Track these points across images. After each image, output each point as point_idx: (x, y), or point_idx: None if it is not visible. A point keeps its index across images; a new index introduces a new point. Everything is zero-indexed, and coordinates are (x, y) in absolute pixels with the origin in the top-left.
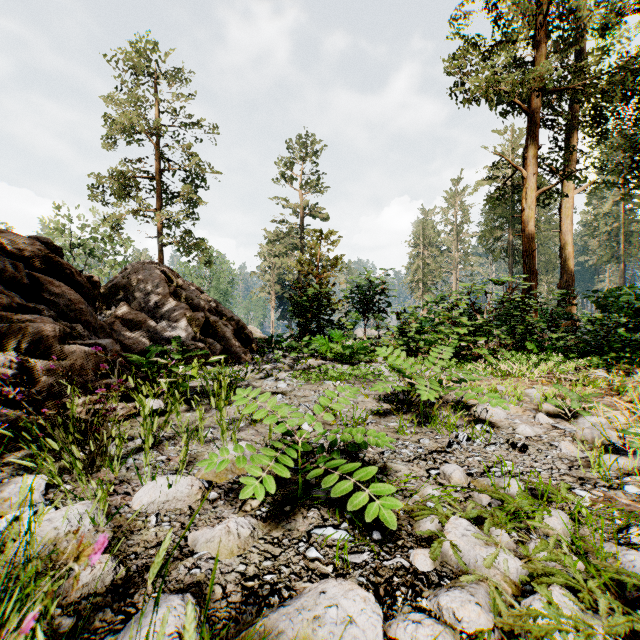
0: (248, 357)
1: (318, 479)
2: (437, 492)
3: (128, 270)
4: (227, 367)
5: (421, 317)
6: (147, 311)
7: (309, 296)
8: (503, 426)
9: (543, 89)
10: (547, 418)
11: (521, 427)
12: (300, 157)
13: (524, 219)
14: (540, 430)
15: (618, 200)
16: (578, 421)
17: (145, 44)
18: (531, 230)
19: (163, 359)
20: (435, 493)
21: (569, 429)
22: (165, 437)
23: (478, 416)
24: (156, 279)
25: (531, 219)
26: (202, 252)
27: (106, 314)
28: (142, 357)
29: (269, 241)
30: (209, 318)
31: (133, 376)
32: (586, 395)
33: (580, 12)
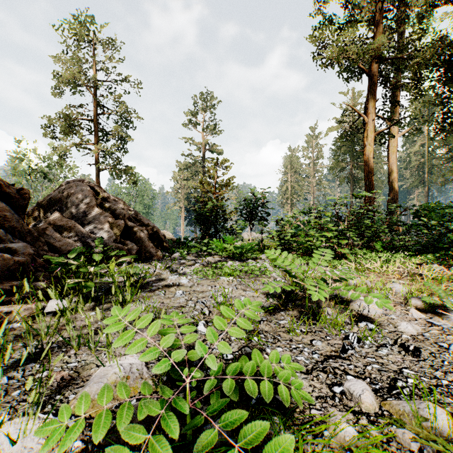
0: (159, 255)
1: (210, 424)
2: (353, 429)
3: (63, 186)
4: (136, 266)
5: (294, 224)
6: (77, 219)
7: (208, 208)
8: (383, 322)
9: (380, 58)
10: (420, 314)
11: (402, 325)
12: (202, 108)
13: (365, 153)
14: (419, 327)
15: (424, 143)
16: (449, 317)
17: (85, 19)
18: (370, 161)
19: (75, 260)
20: (350, 431)
21: (445, 326)
22: (58, 343)
23: (361, 314)
24: (86, 193)
25: (370, 153)
26: (129, 176)
27: (44, 221)
28: (63, 257)
29: (180, 169)
30: (128, 224)
31: (47, 276)
32: (452, 292)
33: (407, 1)
